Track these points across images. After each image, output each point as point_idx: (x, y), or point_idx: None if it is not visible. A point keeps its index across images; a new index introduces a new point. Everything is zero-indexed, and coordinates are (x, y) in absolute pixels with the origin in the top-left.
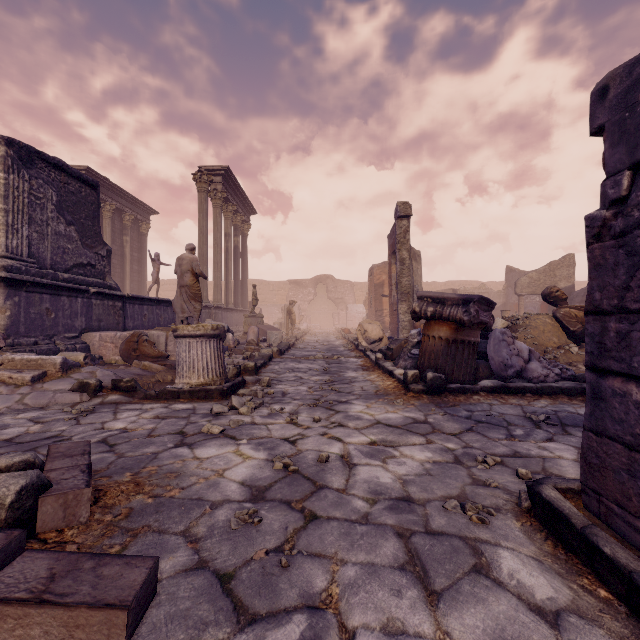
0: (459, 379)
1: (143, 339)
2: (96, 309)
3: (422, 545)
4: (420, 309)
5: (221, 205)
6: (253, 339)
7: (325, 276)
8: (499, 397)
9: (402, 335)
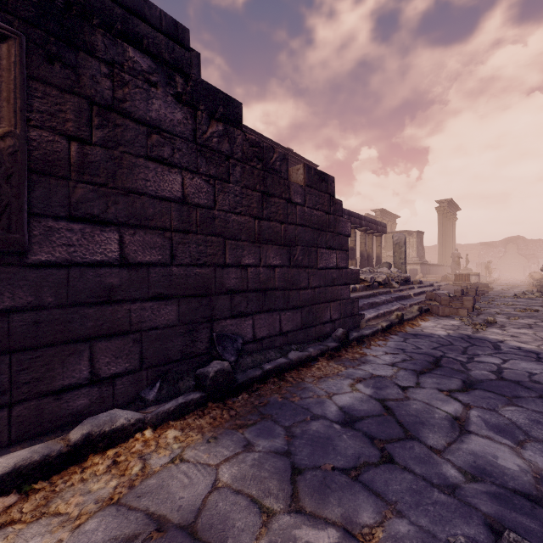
0: None
1: (447, 276)
2: (426, 268)
3: (520, 291)
4: (542, 269)
5: (446, 216)
6: None
7: (515, 237)
8: None
9: None
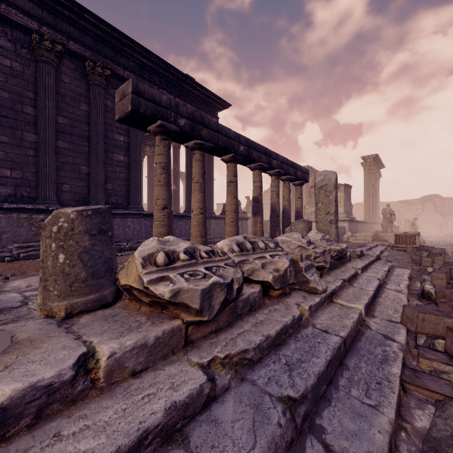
0: None
1: (379, 235)
2: (354, 226)
3: None
4: None
5: (372, 172)
6: None
7: (432, 196)
8: None
9: None
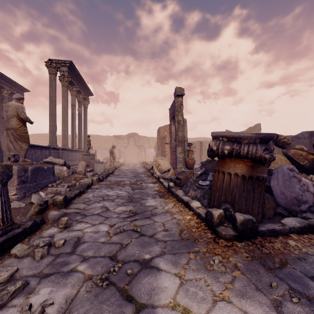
0: (254, 213)
1: None
2: None
3: None
4: (217, 147)
5: (67, 85)
6: (81, 170)
7: (133, 133)
8: (313, 241)
9: (179, 166)
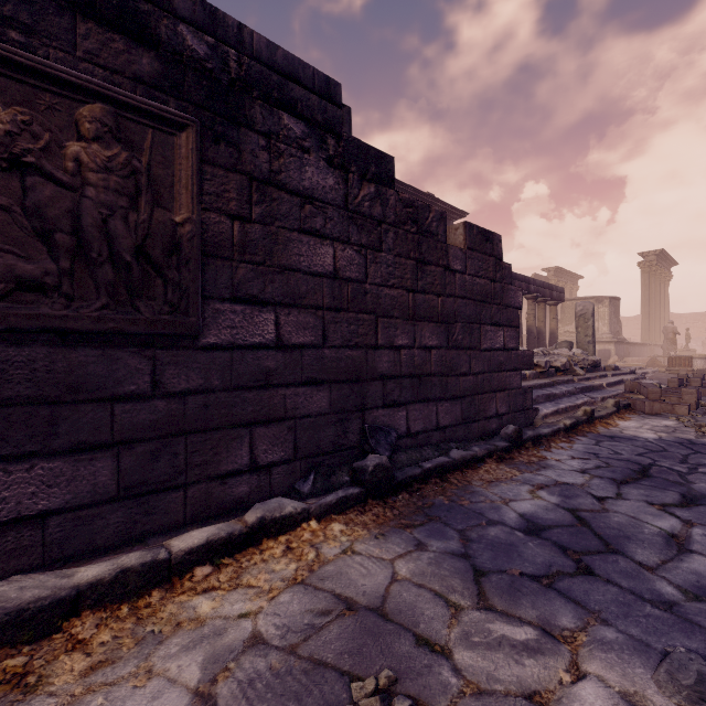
0: None
1: (657, 360)
2: (624, 349)
3: None
4: None
5: (654, 275)
6: None
7: None
8: None
9: None
